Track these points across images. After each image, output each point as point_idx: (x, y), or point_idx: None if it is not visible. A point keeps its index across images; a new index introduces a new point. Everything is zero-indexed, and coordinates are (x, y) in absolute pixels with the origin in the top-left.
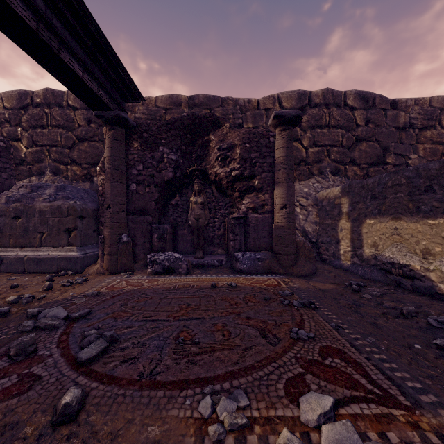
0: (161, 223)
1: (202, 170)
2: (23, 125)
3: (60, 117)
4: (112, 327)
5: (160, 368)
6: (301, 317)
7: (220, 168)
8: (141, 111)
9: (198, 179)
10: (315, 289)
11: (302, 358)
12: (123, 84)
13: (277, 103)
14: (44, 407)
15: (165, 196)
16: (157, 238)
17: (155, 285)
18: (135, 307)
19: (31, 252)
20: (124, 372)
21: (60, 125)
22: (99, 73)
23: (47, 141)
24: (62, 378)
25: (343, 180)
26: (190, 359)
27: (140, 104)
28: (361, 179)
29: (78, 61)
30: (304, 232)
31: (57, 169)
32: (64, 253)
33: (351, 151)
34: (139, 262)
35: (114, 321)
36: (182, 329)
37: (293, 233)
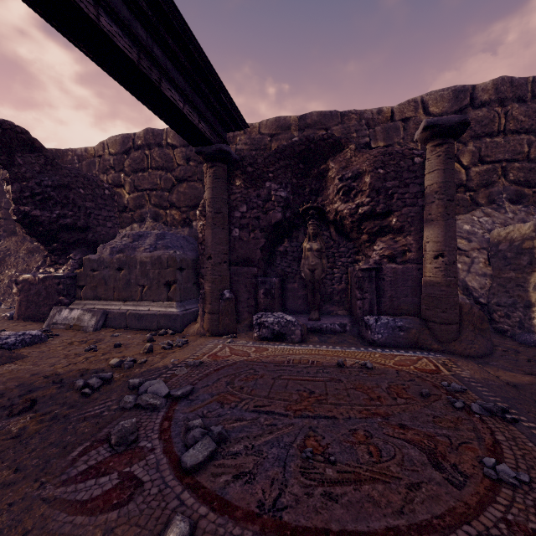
0: (267, 275)
1: (318, 208)
2: (126, 170)
3: (160, 158)
4: (219, 416)
5: (286, 499)
6: (492, 436)
7: (343, 203)
8: (243, 141)
9: (314, 219)
10: (500, 383)
11: (519, 525)
12: (226, 111)
13: (421, 108)
14: (145, 534)
15: (272, 242)
16: (264, 295)
17: (264, 357)
18: (244, 389)
19: (133, 307)
20: (238, 496)
21: (159, 167)
22: (200, 103)
23: (147, 185)
24: (165, 489)
25: (531, 210)
26: (326, 489)
27: (242, 133)
28: None
29: (179, 91)
30: (465, 289)
31: (157, 215)
32: (164, 309)
33: None
34: (243, 322)
35: (220, 407)
36: (308, 433)
37: (454, 293)
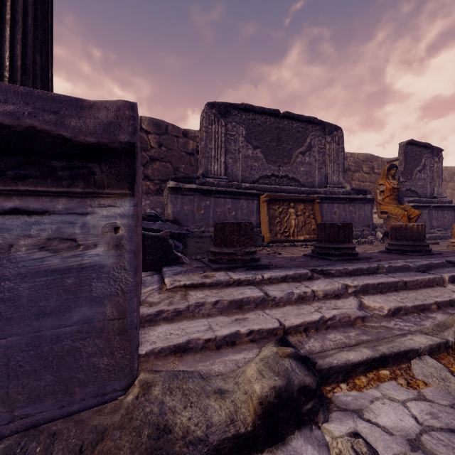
0: None
1: None
2: None
3: None
4: None
5: None
6: None
7: None
8: None
9: None
10: None
11: None
12: None
13: None
14: None
15: None
16: None
17: None
18: None
19: None
20: None
21: None
22: None
23: None
24: None
25: None
26: None
27: None
28: (154, 193)
29: None
30: None
31: None
32: None
33: (145, 168)
34: None
35: None
36: None
37: None
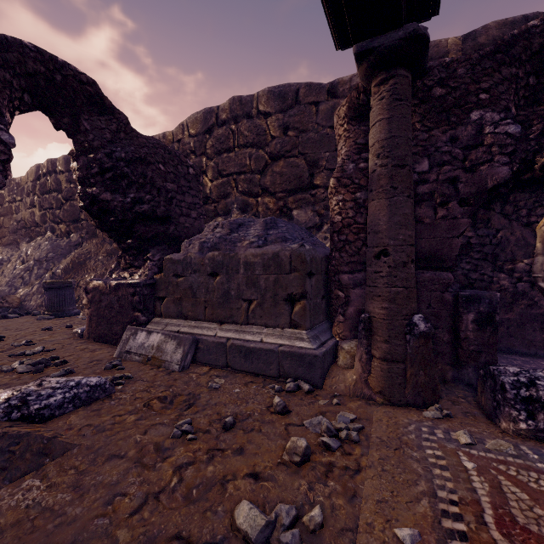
0: None
1: None
2: (208, 152)
3: (249, 131)
4: None
5: None
6: None
7: None
8: None
9: None
10: None
11: None
12: None
13: None
14: None
15: None
16: (474, 324)
17: None
18: None
19: (235, 334)
20: None
21: (248, 144)
22: None
23: (234, 168)
24: None
25: None
26: None
27: None
28: None
29: None
30: None
31: (246, 204)
32: (287, 342)
33: None
34: None
35: None
36: None
37: None
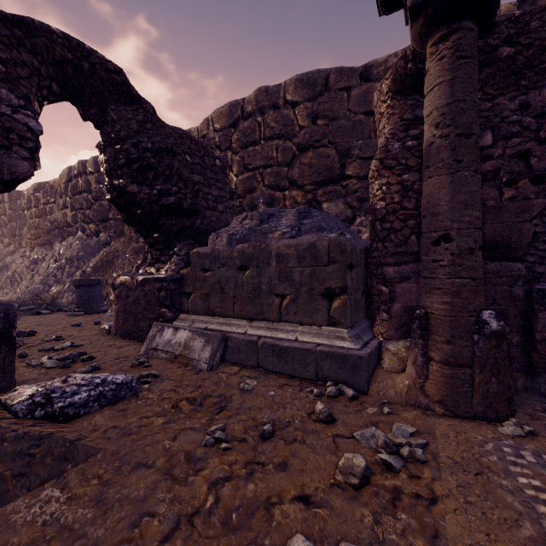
0: None
1: None
2: (234, 146)
3: (276, 123)
4: None
5: None
6: None
7: None
8: None
9: None
10: None
11: None
12: None
13: None
14: None
15: None
16: None
17: None
18: None
19: (266, 332)
20: None
21: (275, 135)
22: None
23: (260, 162)
24: None
25: None
26: None
27: None
28: None
29: None
30: None
31: (272, 199)
32: (325, 341)
33: None
34: None
35: None
36: None
37: None
